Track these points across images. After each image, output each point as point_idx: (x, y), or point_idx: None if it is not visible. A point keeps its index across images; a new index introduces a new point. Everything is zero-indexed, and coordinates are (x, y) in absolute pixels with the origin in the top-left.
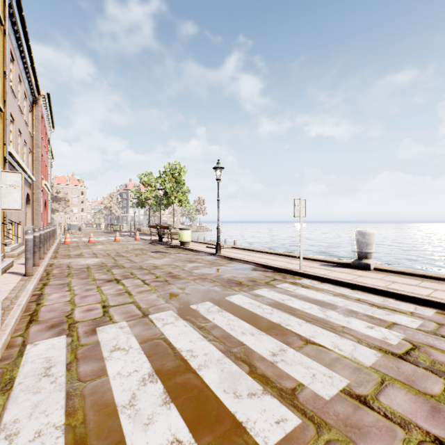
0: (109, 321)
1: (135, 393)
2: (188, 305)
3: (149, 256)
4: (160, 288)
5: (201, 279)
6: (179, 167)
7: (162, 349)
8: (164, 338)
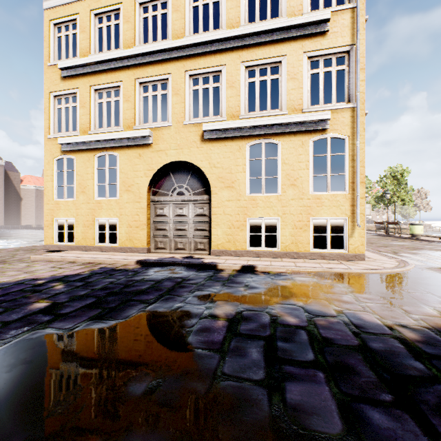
0: (399, 253)
1: (426, 260)
2: (436, 254)
3: (389, 241)
4: (414, 250)
5: (440, 250)
6: (400, 169)
7: (429, 258)
8: (429, 257)
